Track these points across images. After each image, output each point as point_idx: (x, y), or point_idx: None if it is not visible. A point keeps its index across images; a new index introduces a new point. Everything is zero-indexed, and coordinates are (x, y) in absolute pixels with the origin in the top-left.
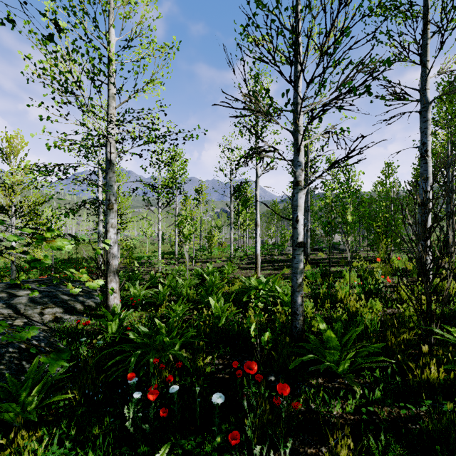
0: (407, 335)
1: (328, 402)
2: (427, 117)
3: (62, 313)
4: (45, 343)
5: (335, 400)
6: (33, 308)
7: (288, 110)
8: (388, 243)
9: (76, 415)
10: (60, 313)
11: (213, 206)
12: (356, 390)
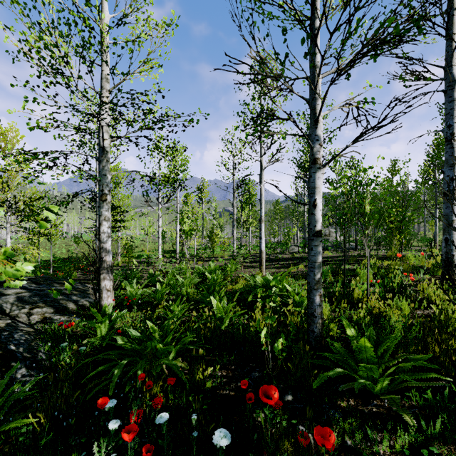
0: (453, 343)
1: (372, 438)
2: (454, 96)
3: (52, 314)
4: (24, 347)
5: (378, 433)
6: (20, 307)
7: (302, 77)
8: (402, 239)
9: (40, 445)
10: (50, 314)
11: (215, 206)
12: (409, 421)
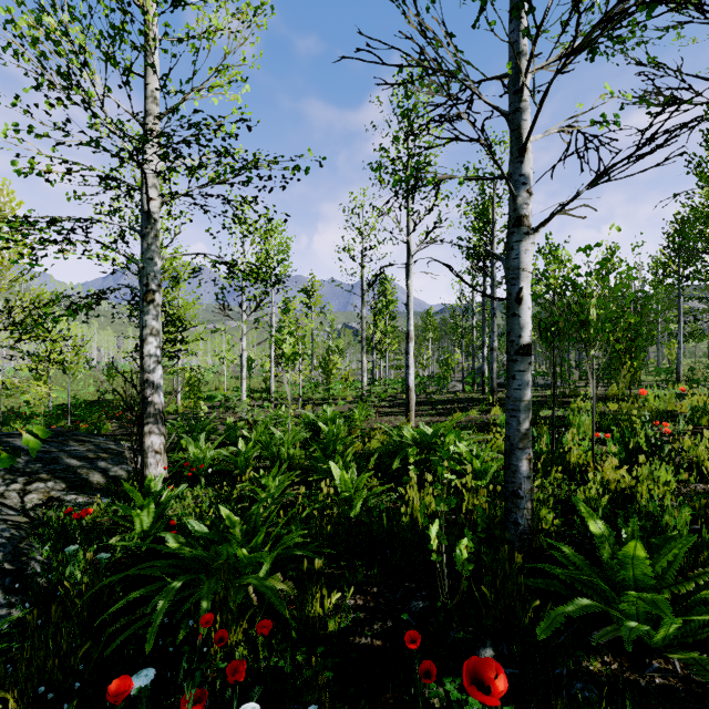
0: None
1: None
2: None
3: (63, 491)
4: (5, 552)
5: None
6: (8, 481)
7: (495, 76)
8: (635, 368)
9: None
10: (59, 491)
11: (331, 319)
12: None
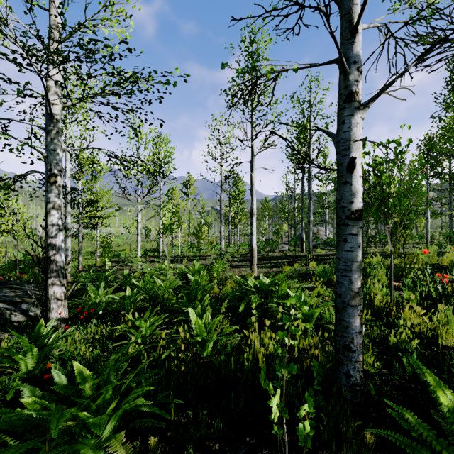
0: None
1: None
2: None
3: None
4: None
5: None
6: None
7: None
8: (407, 235)
9: None
10: None
11: (203, 203)
12: None
